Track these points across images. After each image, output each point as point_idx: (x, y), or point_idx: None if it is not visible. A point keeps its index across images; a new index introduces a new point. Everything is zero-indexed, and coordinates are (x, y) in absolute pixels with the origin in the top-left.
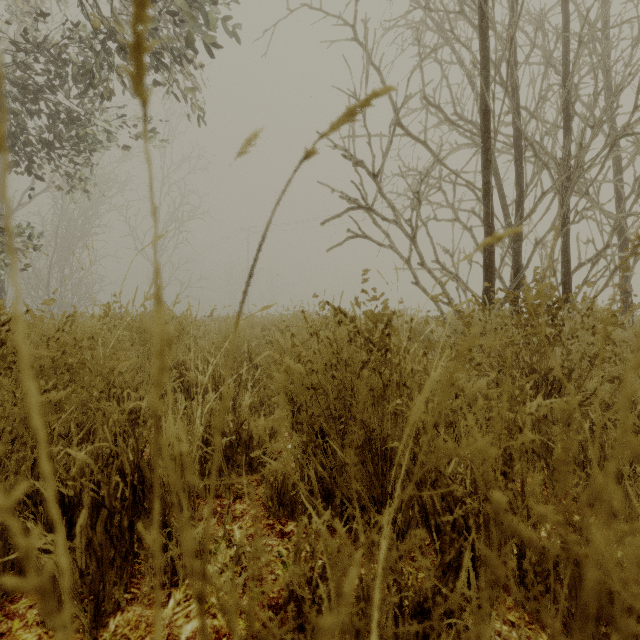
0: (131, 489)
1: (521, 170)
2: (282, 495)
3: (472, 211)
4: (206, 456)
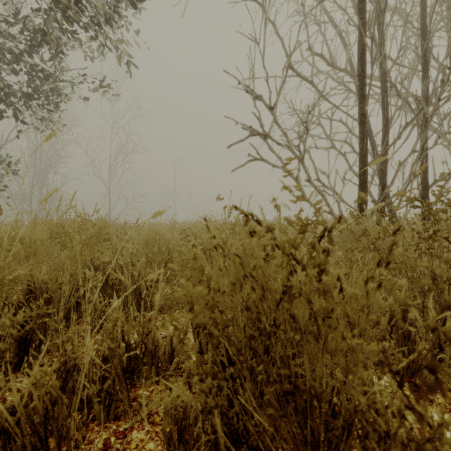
0: None
1: (387, 106)
2: (183, 429)
3: (345, 141)
4: (104, 373)
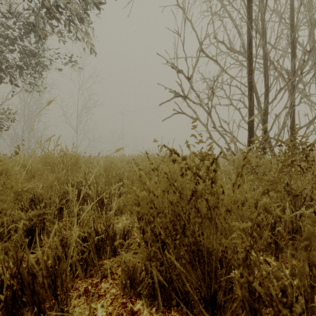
0: (10, 291)
1: (267, 77)
2: (133, 280)
3: (239, 100)
4: (83, 248)
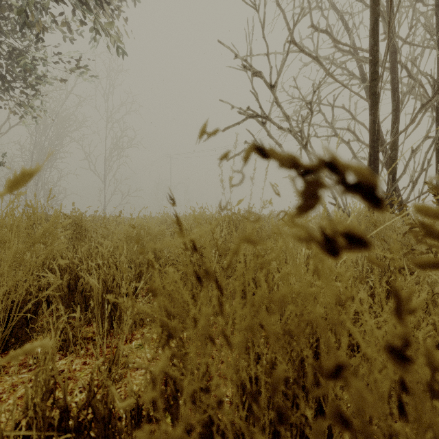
0: None
1: (397, 88)
2: None
3: (347, 129)
4: None
